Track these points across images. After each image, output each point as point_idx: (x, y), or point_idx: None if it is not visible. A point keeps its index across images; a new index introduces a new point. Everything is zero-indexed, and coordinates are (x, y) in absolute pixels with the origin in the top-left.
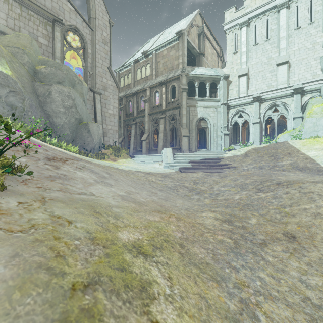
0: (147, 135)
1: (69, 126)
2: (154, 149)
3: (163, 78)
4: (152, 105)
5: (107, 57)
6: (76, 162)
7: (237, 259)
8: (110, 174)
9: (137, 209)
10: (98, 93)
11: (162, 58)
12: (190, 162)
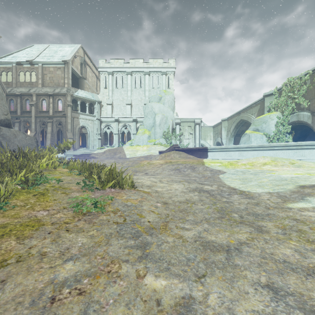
0: (34, 134)
1: None
2: (42, 146)
3: (50, 90)
4: (39, 109)
5: None
6: None
7: None
8: None
9: None
10: None
11: (49, 73)
12: (74, 155)
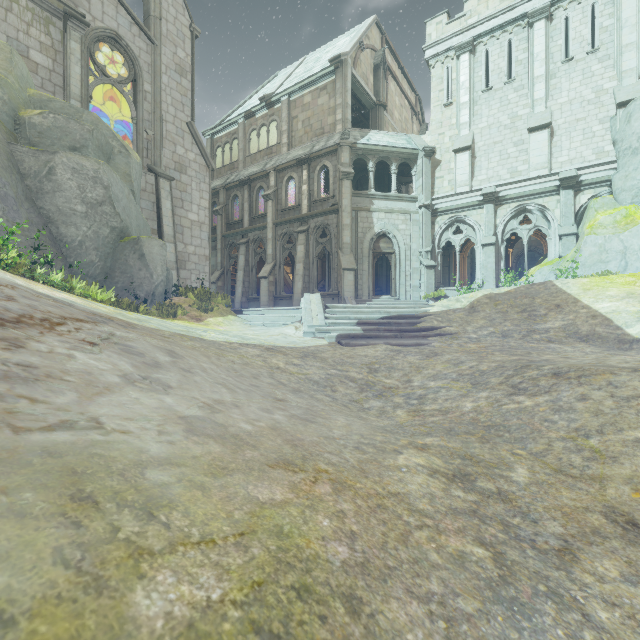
0: (271, 267)
1: (97, 246)
2: (286, 296)
3: (303, 151)
4: (282, 205)
5: (185, 102)
6: (89, 328)
7: (519, 633)
8: (175, 356)
9: (226, 463)
10: (166, 176)
11: (302, 111)
12: (359, 323)
